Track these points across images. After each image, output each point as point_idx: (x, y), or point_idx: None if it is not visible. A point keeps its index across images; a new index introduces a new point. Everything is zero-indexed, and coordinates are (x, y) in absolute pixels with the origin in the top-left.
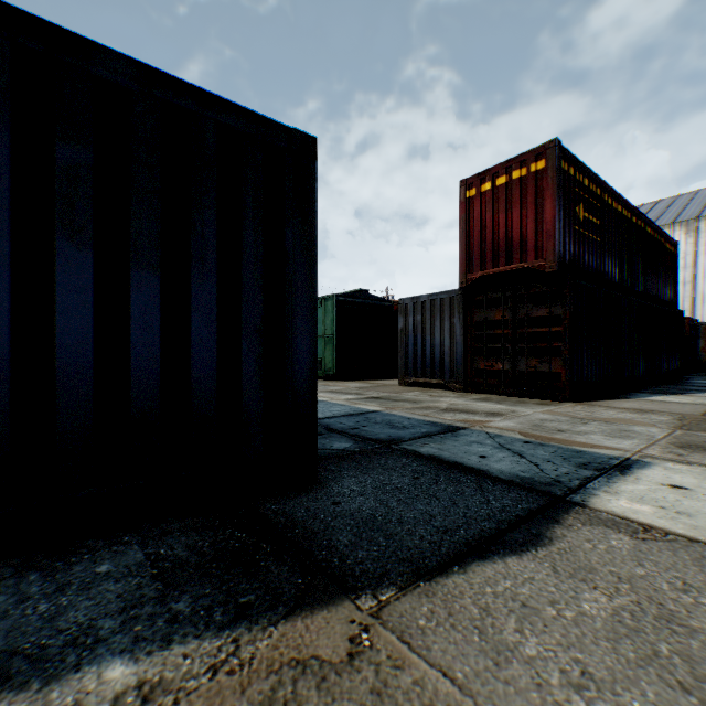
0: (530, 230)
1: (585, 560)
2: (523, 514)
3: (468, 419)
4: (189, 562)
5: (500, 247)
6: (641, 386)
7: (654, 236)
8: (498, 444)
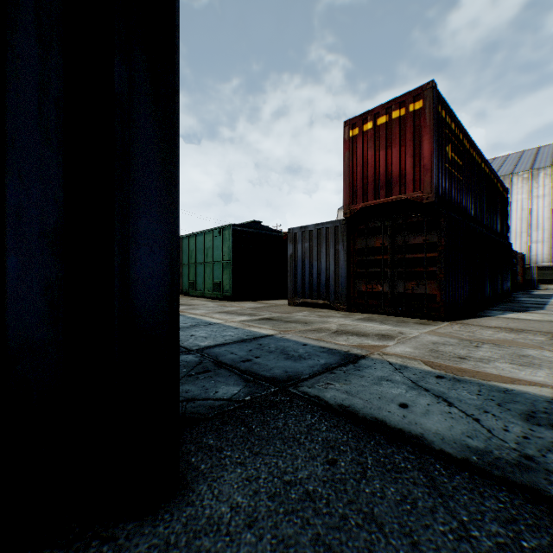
0: (408, 164)
1: None
2: None
3: (363, 344)
4: None
5: (381, 181)
6: (488, 304)
7: (494, 181)
8: (409, 380)
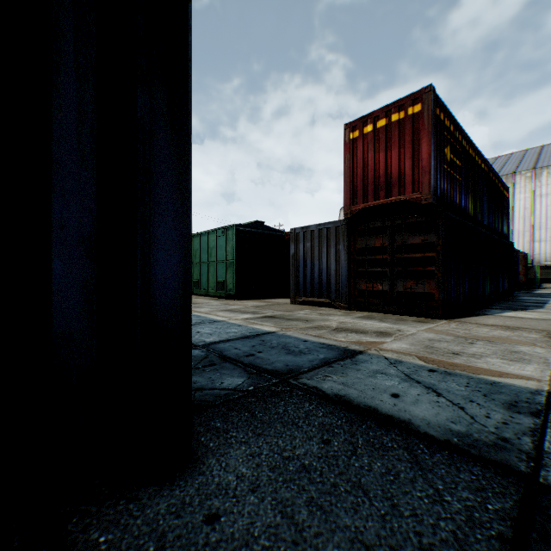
0: (407, 166)
1: None
2: (507, 531)
3: (361, 340)
4: None
5: (380, 182)
6: (488, 303)
7: (495, 181)
8: (403, 373)
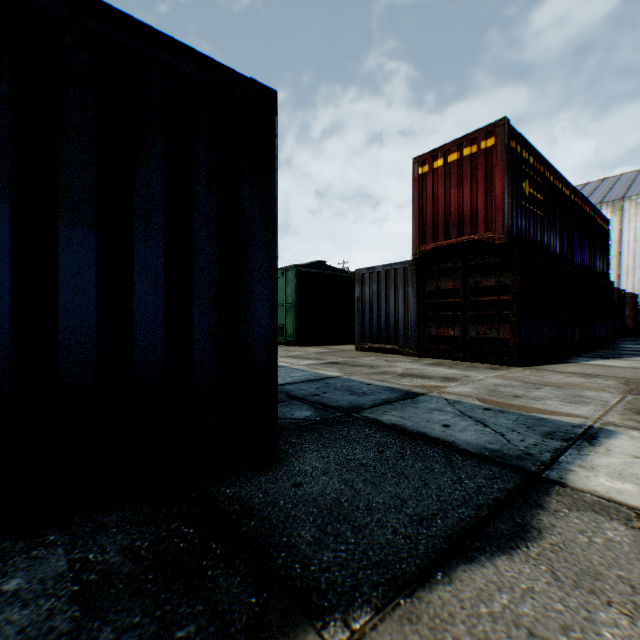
0: (480, 203)
1: (585, 561)
2: (501, 496)
3: (425, 385)
4: (120, 572)
5: (451, 220)
6: (578, 351)
7: (589, 213)
8: (458, 411)
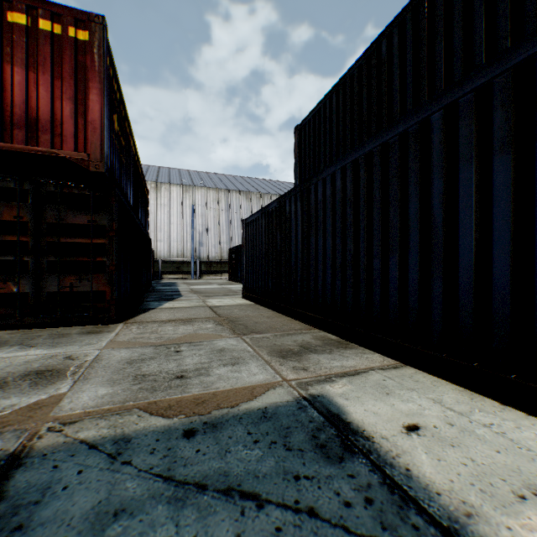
0: (69, 110)
1: None
2: None
3: (1, 414)
4: None
5: (17, 115)
6: (142, 295)
7: (143, 179)
8: (158, 477)
